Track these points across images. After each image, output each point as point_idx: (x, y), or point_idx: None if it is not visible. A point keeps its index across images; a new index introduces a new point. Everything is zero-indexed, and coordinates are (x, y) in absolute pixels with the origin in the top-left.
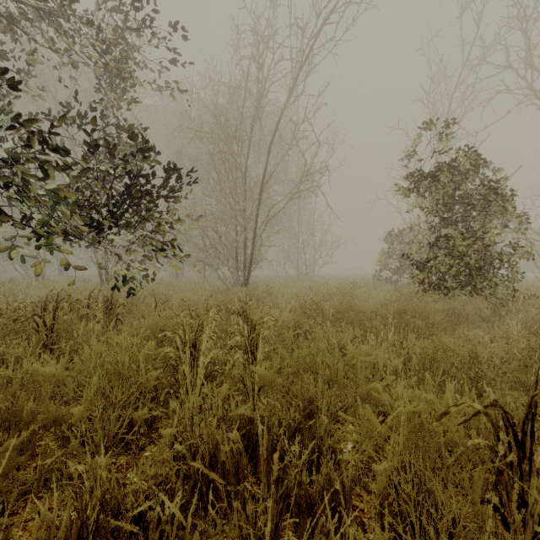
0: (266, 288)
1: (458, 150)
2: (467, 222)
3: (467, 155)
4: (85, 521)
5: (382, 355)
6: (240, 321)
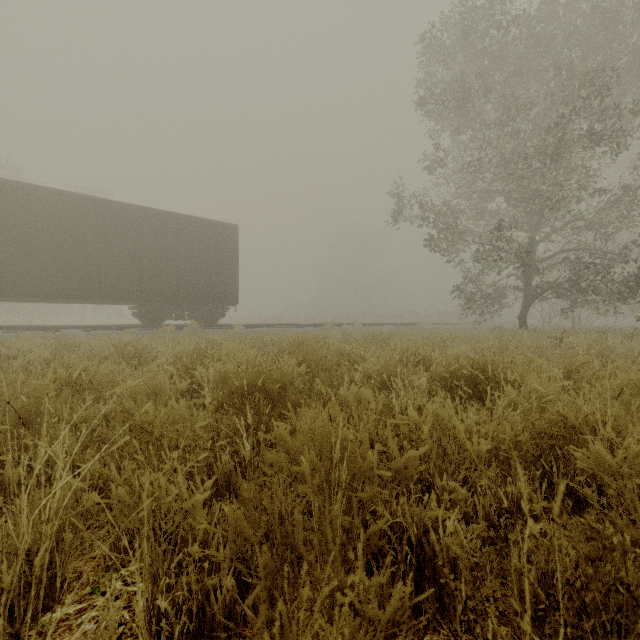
0: None
1: None
2: None
3: None
4: None
5: None
6: None
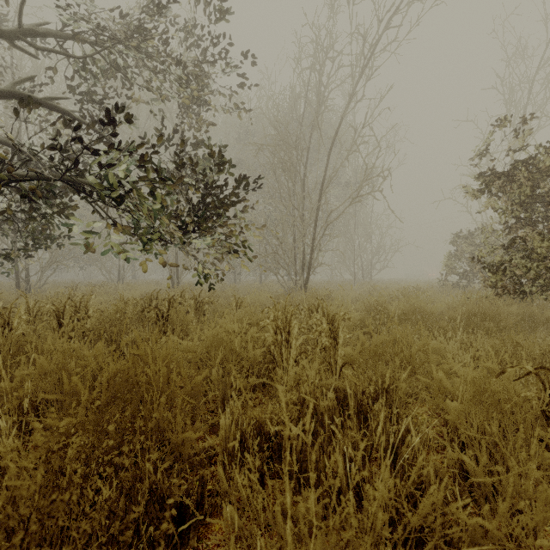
0: (325, 291)
1: (537, 147)
2: (549, 221)
3: (548, 152)
4: (243, 432)
5: (450, 350)
6: (317, 316)
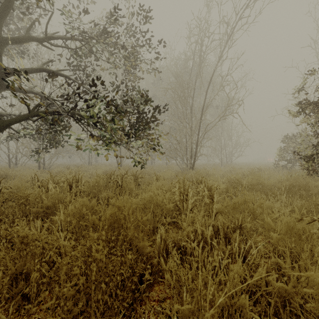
0: (204, 170)
1: None
2: None
3: None
4: (167, 244)
5: (277, 207)
6: (202, 186)
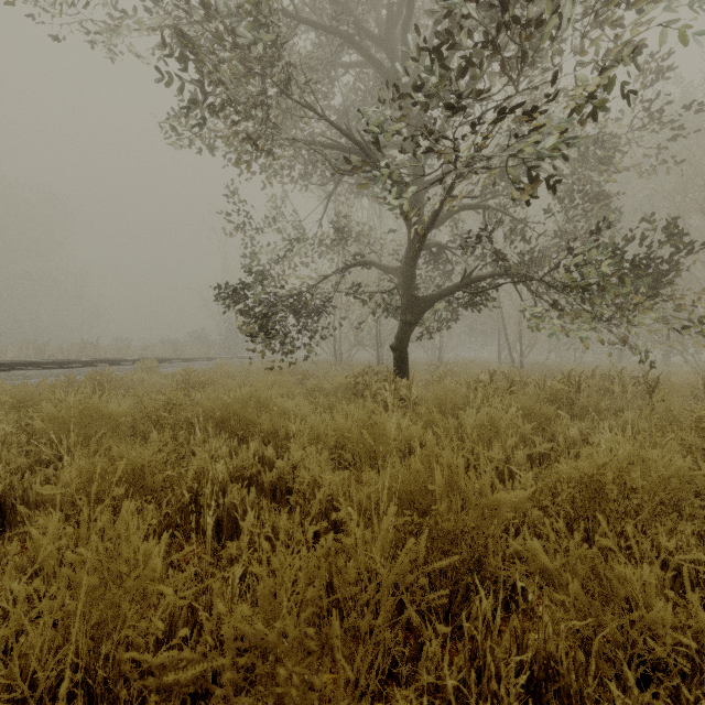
0: None
1: None
2: None
3: None
4: None
5: None
6: None
